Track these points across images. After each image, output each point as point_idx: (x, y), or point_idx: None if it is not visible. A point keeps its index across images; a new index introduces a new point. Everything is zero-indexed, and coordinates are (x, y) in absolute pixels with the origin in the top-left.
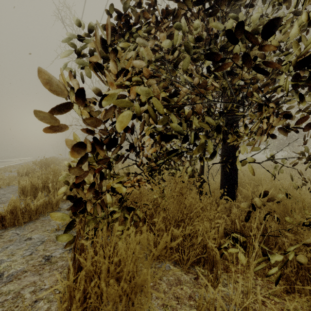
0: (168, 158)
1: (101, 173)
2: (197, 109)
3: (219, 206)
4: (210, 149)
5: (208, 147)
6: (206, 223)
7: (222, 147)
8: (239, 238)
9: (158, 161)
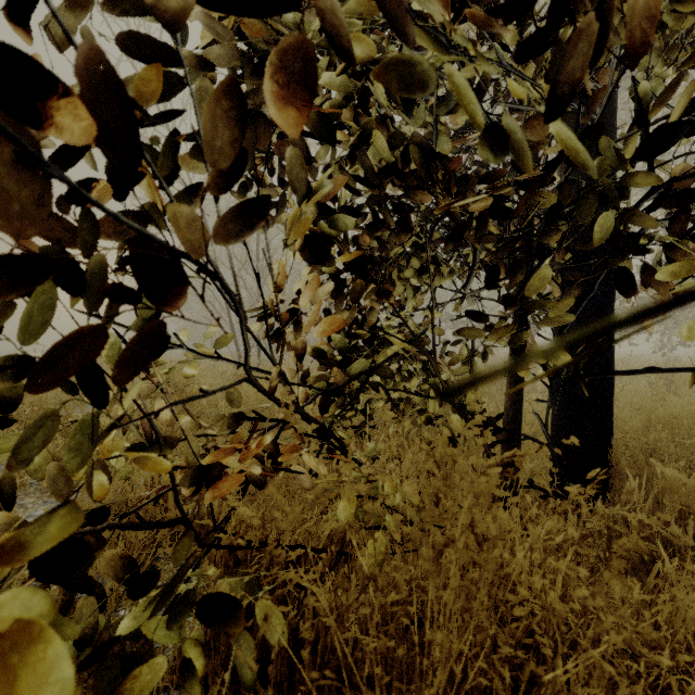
0: None
1: None
2: None
3: (691, 612)
4: None
5: None
6: None
7: None
8: None
9: (351, 362)
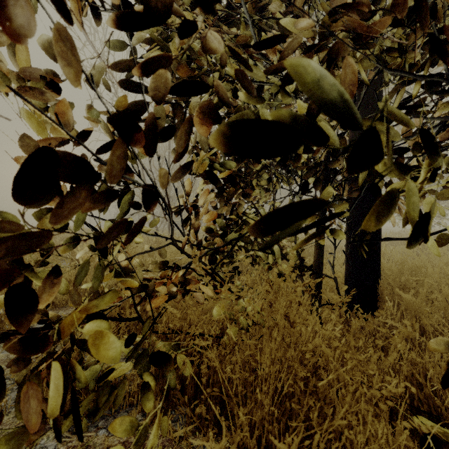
0: (283, 231)
1: (10, 287)
2: (350, 79)
3: (392, 356)
4: (414, 198)
5: (409, 191)
6: (372, 422)
7: (349, 208)
8: (438, 436)
9: (227, 234)
